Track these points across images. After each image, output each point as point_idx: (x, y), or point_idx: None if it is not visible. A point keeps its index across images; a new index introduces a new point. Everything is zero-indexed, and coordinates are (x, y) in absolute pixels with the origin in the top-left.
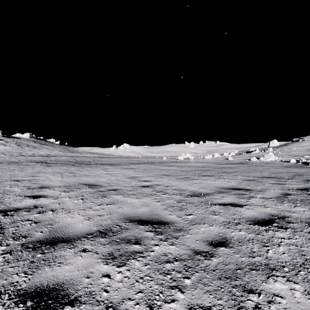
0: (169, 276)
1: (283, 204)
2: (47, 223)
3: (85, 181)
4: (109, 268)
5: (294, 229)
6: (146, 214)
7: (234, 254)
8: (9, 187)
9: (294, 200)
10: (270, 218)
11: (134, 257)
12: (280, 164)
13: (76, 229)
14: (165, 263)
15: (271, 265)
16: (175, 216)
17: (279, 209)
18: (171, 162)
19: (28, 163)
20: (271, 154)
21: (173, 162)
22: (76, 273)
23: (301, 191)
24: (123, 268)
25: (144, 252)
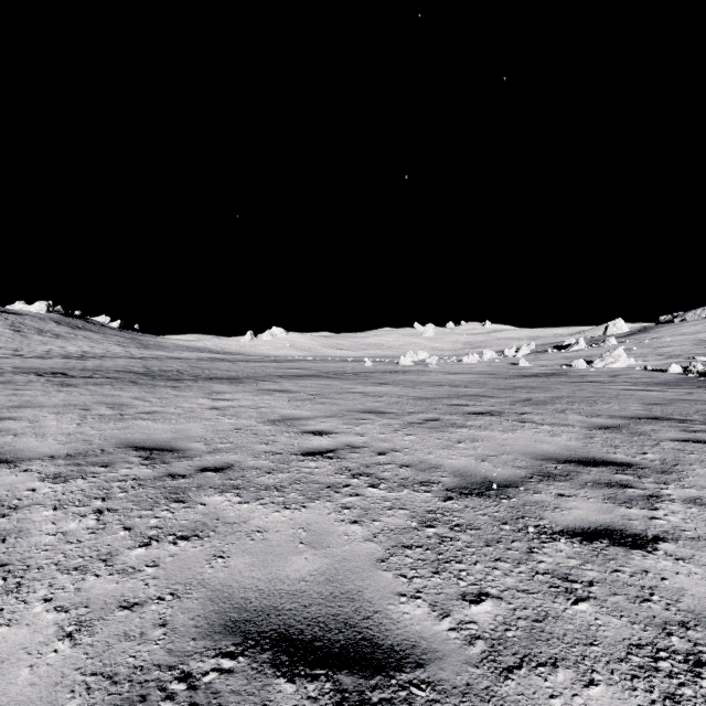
0: None
1: None
2: None
3: (142, 435)
4: None
5: None
6: (312, 593)
7: None
8: None
9: None
10: None
11: None
12: (648, 377)
13: None
14: None
15: None
16: (423, 609)
17: None
18: (385, 374)
19: (15, 377)
20: (619, 353)
21: (388, 371)
22: None
23: None
24: None
25: None
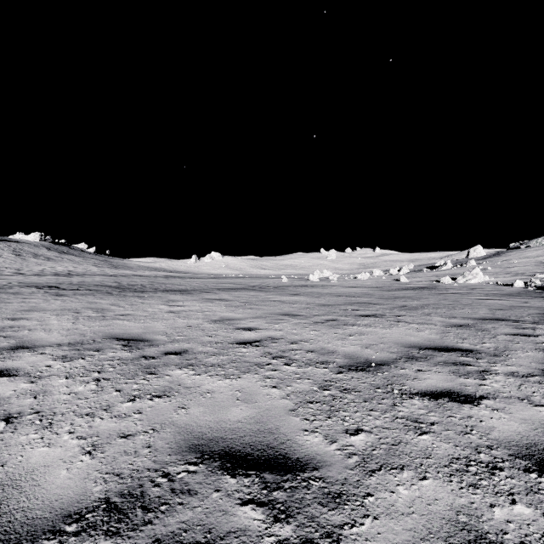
0: None
1: None
2: None
3: (120, 330)
4: None
5: None
6: (245, 429)
7: None
8: None
9: None
10: None
11: None
12: (497, 290)
13: (41, 495)
14: None
15: None
16: (319, 438)
17: None
18: (298, 287)
19: (21, 289)
20: (476, 272)
21: (300, 285)
22: None
23: None
24: None
25: None
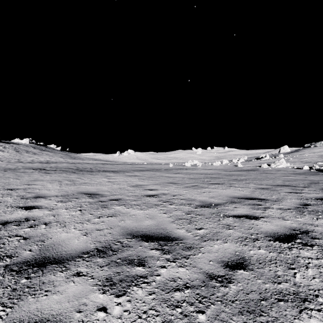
0: (179, 309)
1: (303, 216)
2: (38, 239)
3: (85, 190)
4: (106, 298)
5: (321, 247)
6: (151, 228)
7: (255, 278)
8: (1, 197)
9: (315, 212)
10: (291, 233)
11: (137, 283)
12: (293, 171)
13: (70, 247)
14: (174, 292)
15: (301, 294)
16: (183, 231)
17: (300, 221)
18: (178, 169)
19: (25, 170)
20: (282, 161)
21: (179, 168)
22: (66, 306)
23: (320, 201)
24: (123, 298)
25: (149, 276)
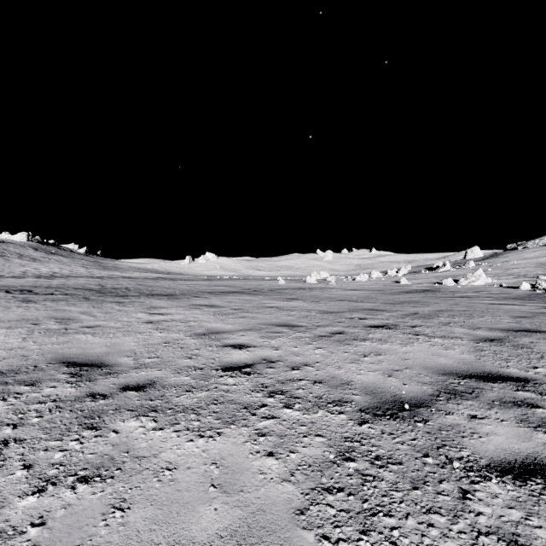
0: None
1: None
2: None
3: (78, 349)
4: None
5: None
6: None
7: None
8: None
9: None
10: None
11: None
12: (505, 293)
13: None
14: None
15: None
16: None
17: None
18: (295, 290)
19: None
20: (479, 273)
21: (297, 288)
22: None
23: None
24: None
25: None
